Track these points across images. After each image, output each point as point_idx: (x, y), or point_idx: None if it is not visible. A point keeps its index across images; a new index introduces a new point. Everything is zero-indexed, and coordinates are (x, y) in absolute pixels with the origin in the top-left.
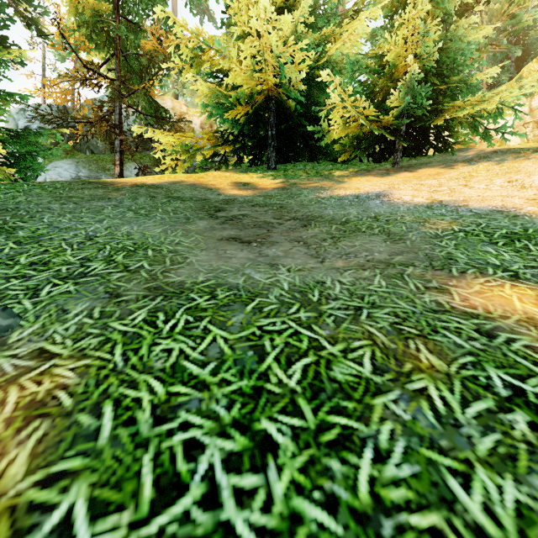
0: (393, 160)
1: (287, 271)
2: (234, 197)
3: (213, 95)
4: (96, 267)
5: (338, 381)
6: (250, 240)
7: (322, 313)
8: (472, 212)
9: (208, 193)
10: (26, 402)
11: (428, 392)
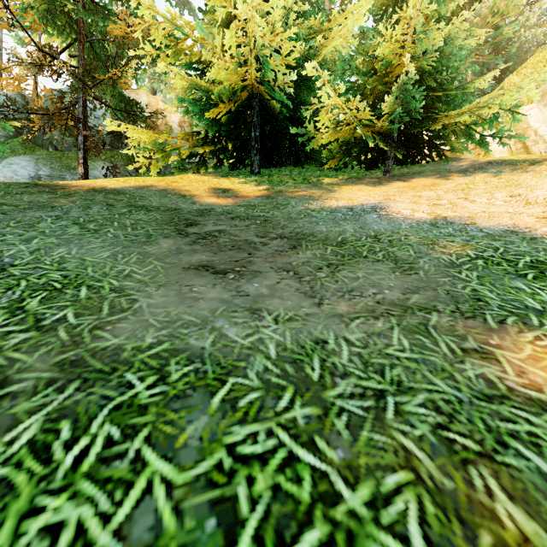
0: (385, 168)
1: (274, 322)
2: (211, 207)
3: (190, 89)
4: None
5: None
6: (225, 270)
7: (328, 408)
8: (483, 232)
9: (181, 201)
10: None
11: None
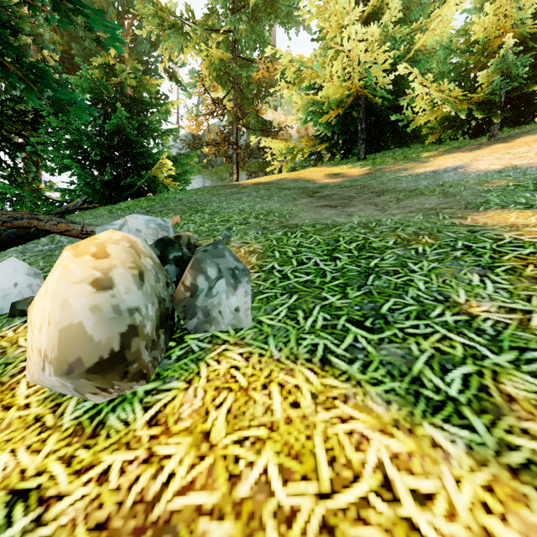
0: (489, 133)
1: (358, 217)
2: (327, 184)
3: (310, 105)
4: (252, 220)
5: (373, 247)
6: (336, 206)
7: (374, 230)
8: None
9: (307, 183)
10: (247, 251)
11: (417, 248)
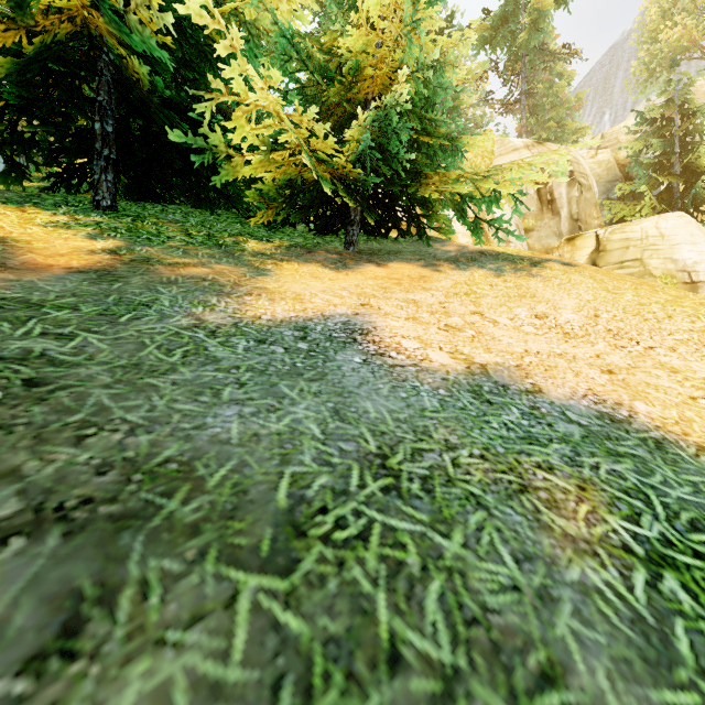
0: (347, 237)
1: None
2: None
3: None
4: None
5: None
6: None
7: None
8: (573, 422)
9: None
10: None
11: None
